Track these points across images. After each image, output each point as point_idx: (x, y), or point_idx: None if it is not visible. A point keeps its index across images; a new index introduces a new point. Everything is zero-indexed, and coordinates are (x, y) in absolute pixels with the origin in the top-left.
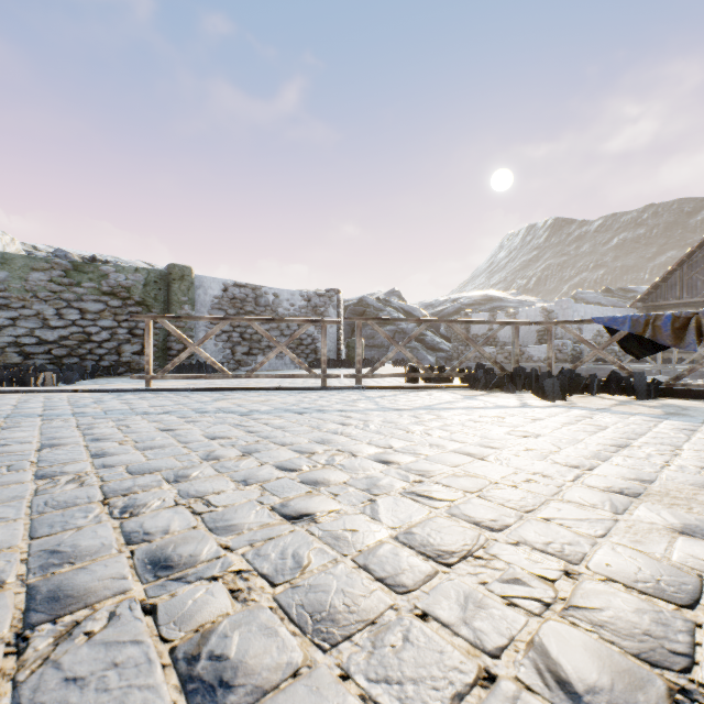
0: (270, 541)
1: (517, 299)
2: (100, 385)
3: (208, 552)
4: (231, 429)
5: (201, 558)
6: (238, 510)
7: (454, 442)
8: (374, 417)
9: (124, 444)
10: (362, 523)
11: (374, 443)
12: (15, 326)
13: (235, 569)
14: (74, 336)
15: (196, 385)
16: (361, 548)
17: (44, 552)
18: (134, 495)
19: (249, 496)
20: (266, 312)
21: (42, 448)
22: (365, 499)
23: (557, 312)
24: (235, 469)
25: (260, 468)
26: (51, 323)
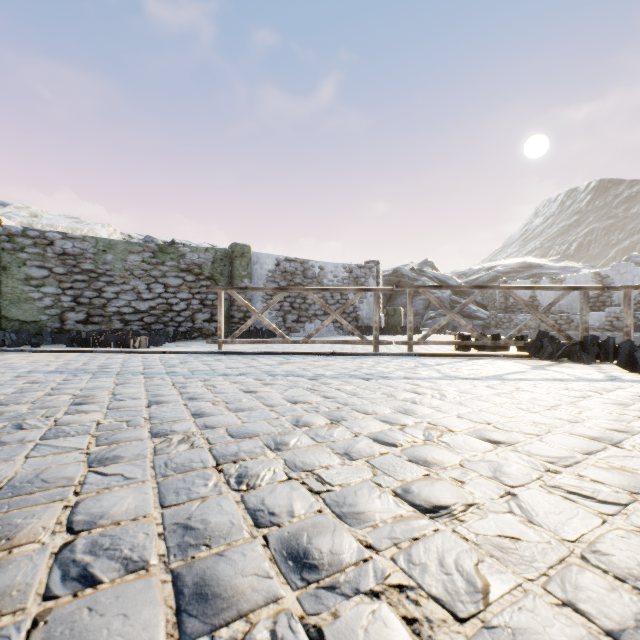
0: (416, 543)
1: (559, 266)
2: (181, 348)
3: (349, 550)
4: (307, 393)
5: (345, 558)
6: (357, 493)
7: (562, 421)
8: (445, 386)
9: (217, 405)
10: (519, 527)
11: (465, 417)
12: (118, 298)
13: (394, 582)
14: (159, 306)
15: (258, 349)
16: (544, 570)
17: (177, 527)
18: (243, 462)
19: (361, 474)
20: (313, 284)
21: (150, 404)
22: (502, 492)
23: (612, 278)
24: (331, 438)
25: (355, 439)
26: (143, 296)
